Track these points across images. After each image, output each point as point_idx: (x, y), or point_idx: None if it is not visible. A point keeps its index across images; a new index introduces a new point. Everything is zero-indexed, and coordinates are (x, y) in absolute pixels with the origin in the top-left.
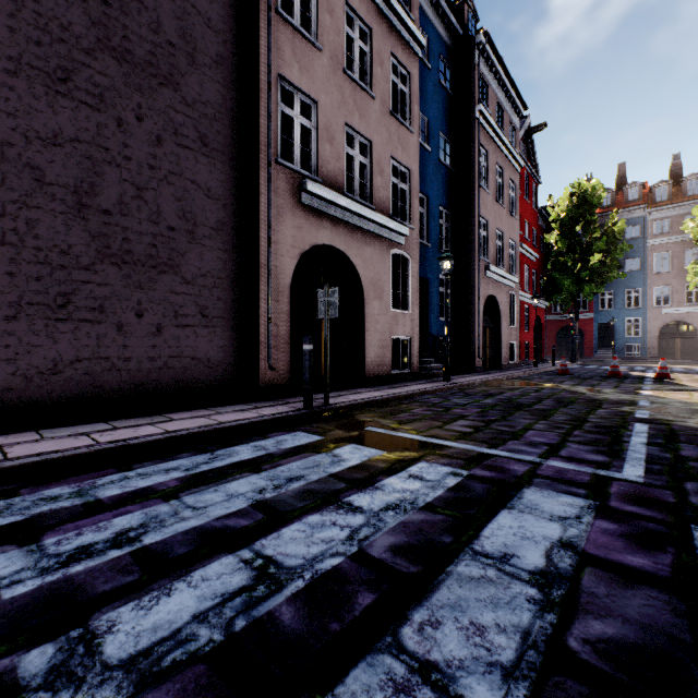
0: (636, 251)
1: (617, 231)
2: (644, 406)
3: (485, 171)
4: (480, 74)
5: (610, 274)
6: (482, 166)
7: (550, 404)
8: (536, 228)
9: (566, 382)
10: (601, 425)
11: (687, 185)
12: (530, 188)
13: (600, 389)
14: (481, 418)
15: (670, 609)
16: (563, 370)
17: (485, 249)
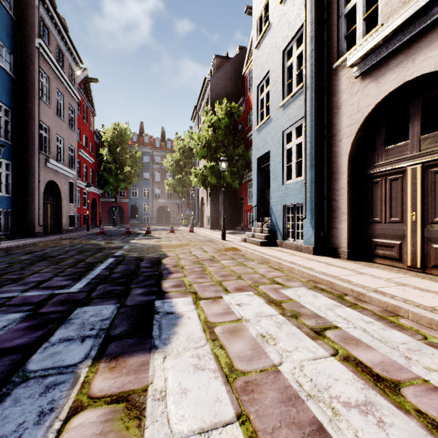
0: (148, 169)
1: (138, 157)
2: (125, 248)
3: (47, 90)
4: (41, 17)
5: (134, 179)
6: (44, 85)
7: (72, 253)
8: (93, 142)
9: (99, 238)
10: (90, 263)
11: (167, 143)
12: (89, 116)
13: (113, 241)
14: (1, 271)
15: (9, 363)
16: (102, 231)
17: (47, 146)
